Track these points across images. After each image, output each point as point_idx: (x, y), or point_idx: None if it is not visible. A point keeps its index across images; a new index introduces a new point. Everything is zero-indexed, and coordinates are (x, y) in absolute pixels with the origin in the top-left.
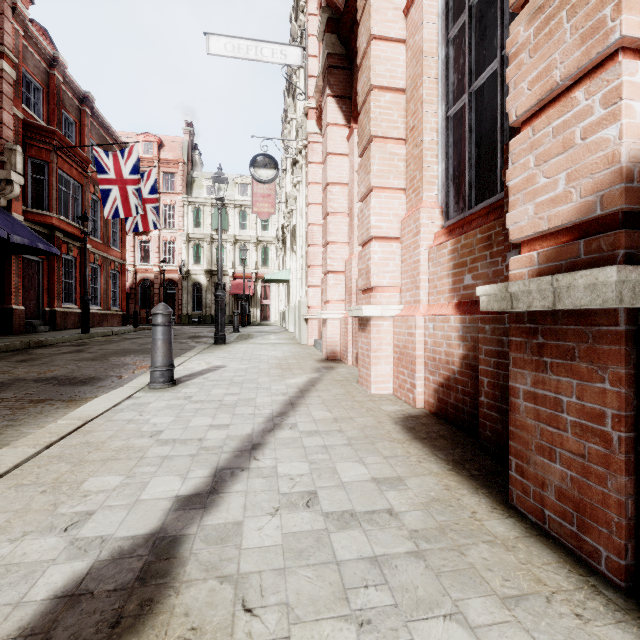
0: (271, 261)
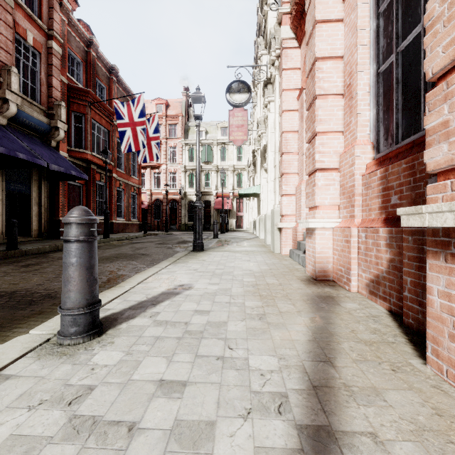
0: (244, 183)
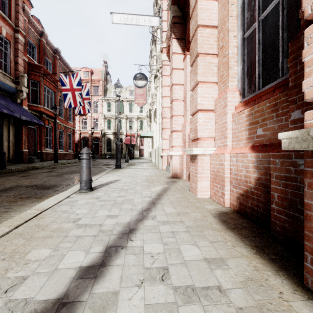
0: (144, 127)
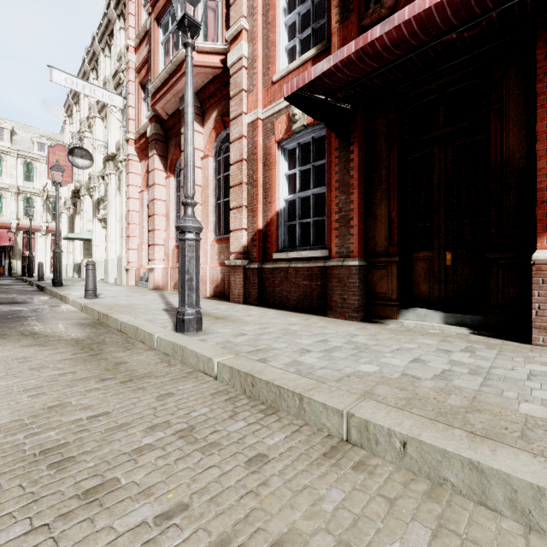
0: (36, 213)
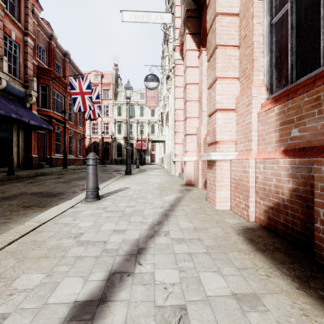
0: (156, 132)
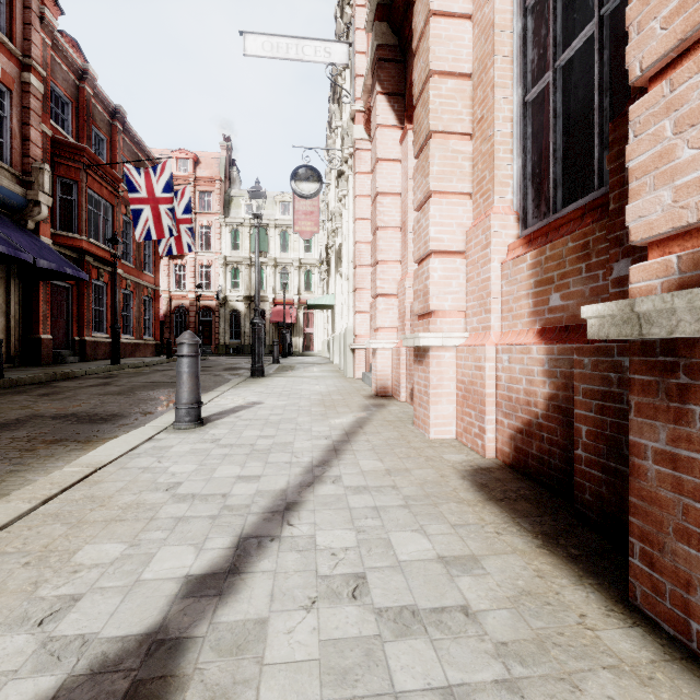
0: (315, 286)
